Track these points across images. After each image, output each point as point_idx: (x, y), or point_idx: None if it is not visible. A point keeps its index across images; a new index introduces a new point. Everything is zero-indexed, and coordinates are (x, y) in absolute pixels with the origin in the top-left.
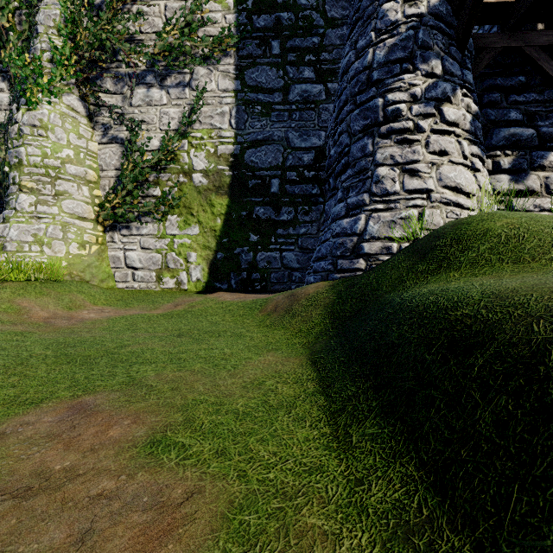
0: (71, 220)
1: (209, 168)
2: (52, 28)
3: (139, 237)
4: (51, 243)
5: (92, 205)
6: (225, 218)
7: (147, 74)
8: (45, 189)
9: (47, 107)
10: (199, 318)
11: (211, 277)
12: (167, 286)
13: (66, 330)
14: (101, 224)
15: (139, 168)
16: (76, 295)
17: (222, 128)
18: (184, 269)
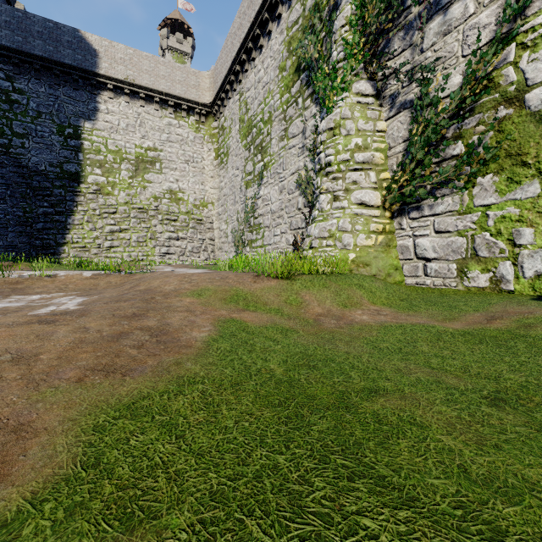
0: (358, 211)
1: None
2: (344, 28)
3: (432, 217)
4: (341, 237)
5: (378, 191)
6: None
7: None
8: (337, 186)
9: (339, 106)
10: None
11: None
12: (474, 284)
13: (326, 334)
14: (388, 210)
15: (431, 125)
16: (354, 291)
17: None
18: (506, 257)
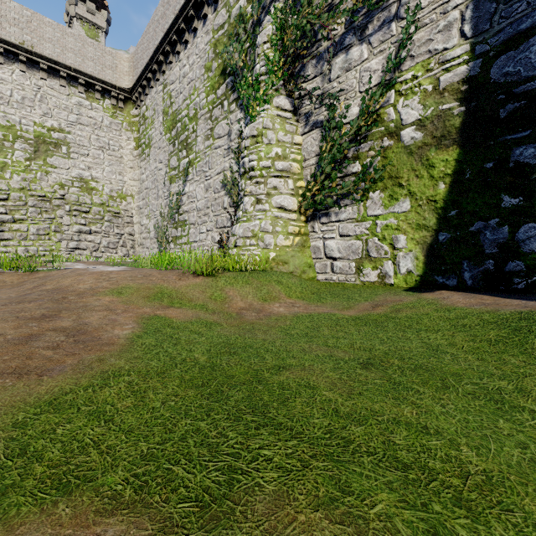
0: (278, 214)
1: (425, 114)
2: (266, 44)
3: (337, 223)
4: (263, 237)
5: (295, 197)
6: (451, 179)
7: (345, 37)
8: (260, 190)
9: (262, 116)
10: (405, 332)
11: (428, 268)
12: (367, 279)
13: (247, 325)
14: (303, 214)
15: (336, 145)
16: (274, 286)
17: (447, 48)
18: (389, 257)
